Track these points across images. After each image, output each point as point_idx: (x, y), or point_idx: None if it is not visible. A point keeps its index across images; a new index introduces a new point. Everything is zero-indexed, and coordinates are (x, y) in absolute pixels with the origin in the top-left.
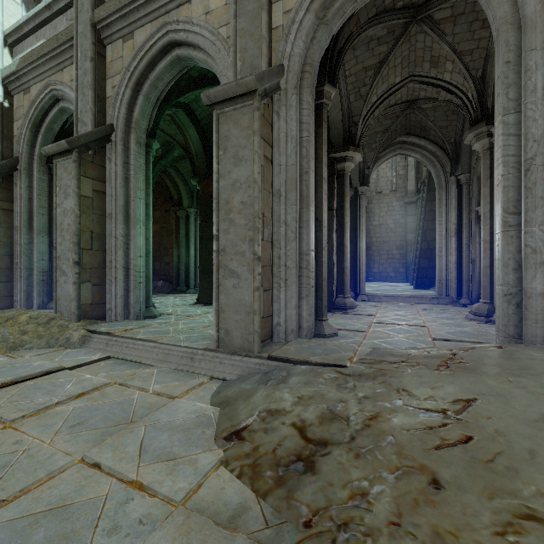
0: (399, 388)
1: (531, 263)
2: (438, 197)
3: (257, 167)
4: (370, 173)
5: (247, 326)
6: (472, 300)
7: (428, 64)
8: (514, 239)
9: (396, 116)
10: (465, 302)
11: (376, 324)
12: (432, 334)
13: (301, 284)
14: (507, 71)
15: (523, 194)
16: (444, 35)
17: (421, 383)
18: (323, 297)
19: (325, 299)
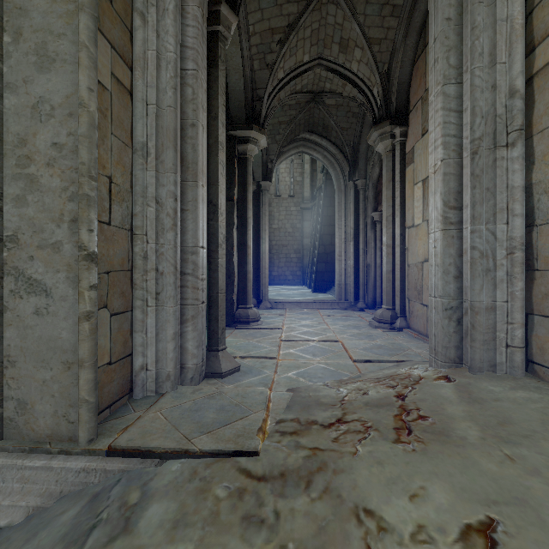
0: (358, 505)
1: (479, 269)
2: (337, 201)
3: (85, 77)
4: (273, 168)
5: (66, 391)
6: (367, 304)
7: (338, 47)
8: (455, 239)
9: (301, 107)
10: (362, 306)
11: (285, 342)
12: (351, 353)
13: (184, 299)
14: (448, 30)
15: (465, 184)
16: (356, 12)
17: (389, 485)
18: (219, 316)
19: (223, 319)
